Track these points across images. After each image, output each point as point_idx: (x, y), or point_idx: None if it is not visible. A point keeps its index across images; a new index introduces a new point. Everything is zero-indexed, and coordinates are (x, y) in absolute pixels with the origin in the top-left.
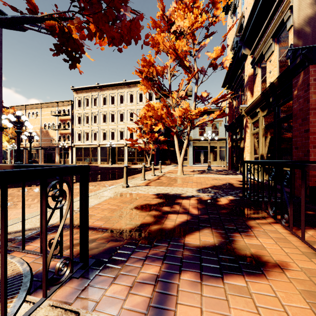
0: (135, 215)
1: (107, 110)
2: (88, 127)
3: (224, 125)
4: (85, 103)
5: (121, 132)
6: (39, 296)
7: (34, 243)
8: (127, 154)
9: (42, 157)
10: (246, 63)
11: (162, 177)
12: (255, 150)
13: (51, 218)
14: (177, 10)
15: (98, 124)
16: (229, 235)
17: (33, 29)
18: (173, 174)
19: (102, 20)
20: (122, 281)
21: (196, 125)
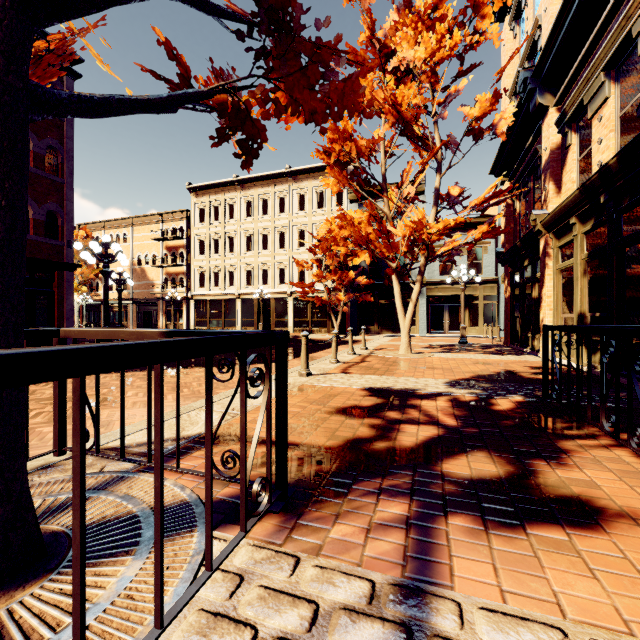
0: (338, 423)
1: (254, 227)
2: (218, 260)
3: (496, 252)
4: (212, 215)
5: (282, 269)
6: (227, 533)
7: (184, 461)
8: (293, 313)
9: (133, 318)
10: (544, 123)
11: (369, 357)
12: (566, 304)
13: (195, 424)
14: (402, 26)
15: (238, 255)
16: (524, 463)
17: (187, 108)
18: (390, 352)
19: (300, 84)
20: (349, 521)
21: (437, 253)
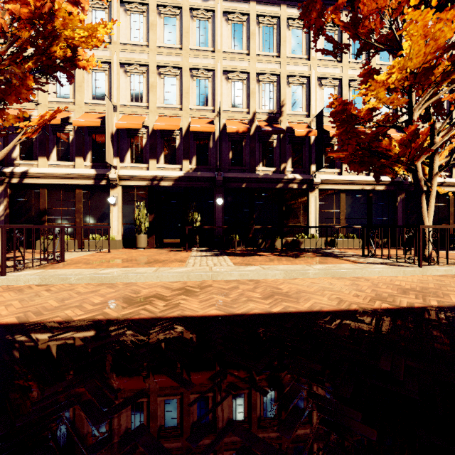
0: None
1: None
2: None
3: None
4: None
5: None
6: None
7: None
8: None
9: None
10: None
11: None
12: None
13: None
14: None
15: None
16: None
17: None
18: None
19: None
20: None
21: None
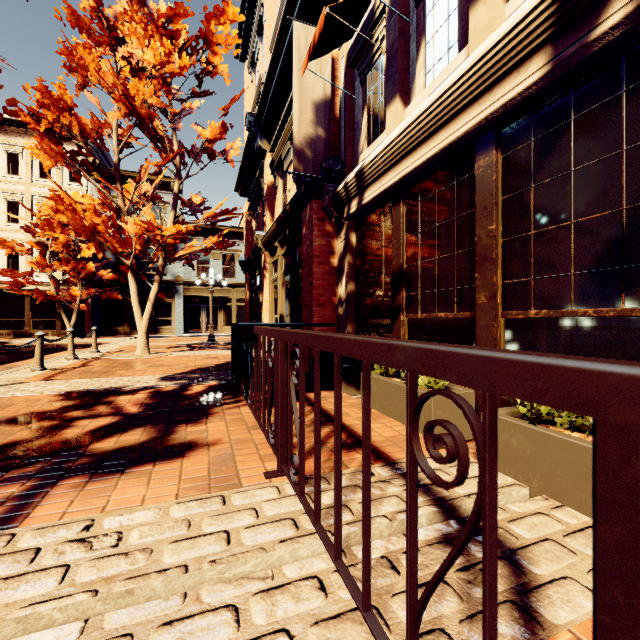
0: None
1: None
2: None
3: (239, 261)
4: None
5: None
6: None
7: None
8: None
9: None
10: (265, 163)
11: (95, 360)
12: (276, 308)
13: None
14: (131, 20)
15: None
16: (171, 428)
17: None
18: (126, 354)
19: None
20: None
21: (177, 256)
